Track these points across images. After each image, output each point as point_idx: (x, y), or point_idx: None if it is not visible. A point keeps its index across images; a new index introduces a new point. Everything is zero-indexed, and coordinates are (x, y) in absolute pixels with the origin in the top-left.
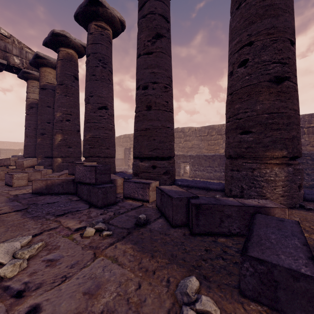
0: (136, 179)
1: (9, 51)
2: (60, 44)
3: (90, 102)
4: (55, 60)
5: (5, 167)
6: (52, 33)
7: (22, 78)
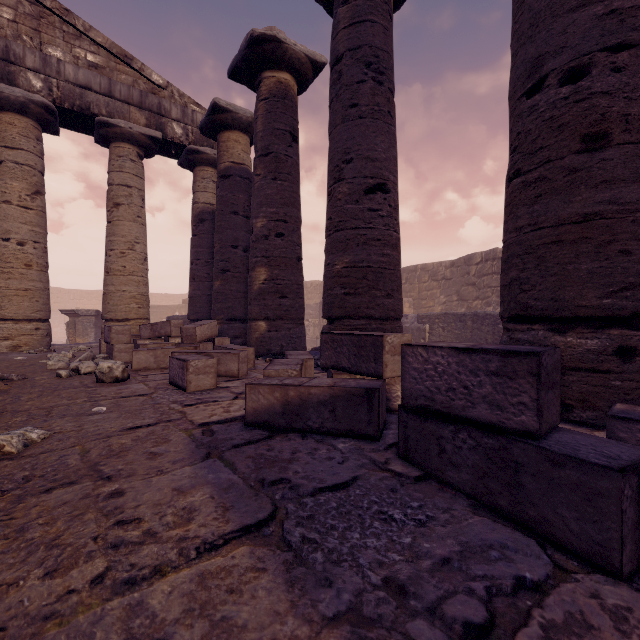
0: (637, 406)
1: (165, 113)
2: (263, 65)
3: (343, 177)
4: (247, 112)
5: (162, 340)
6: (250, 39)
7: (185, 165)
